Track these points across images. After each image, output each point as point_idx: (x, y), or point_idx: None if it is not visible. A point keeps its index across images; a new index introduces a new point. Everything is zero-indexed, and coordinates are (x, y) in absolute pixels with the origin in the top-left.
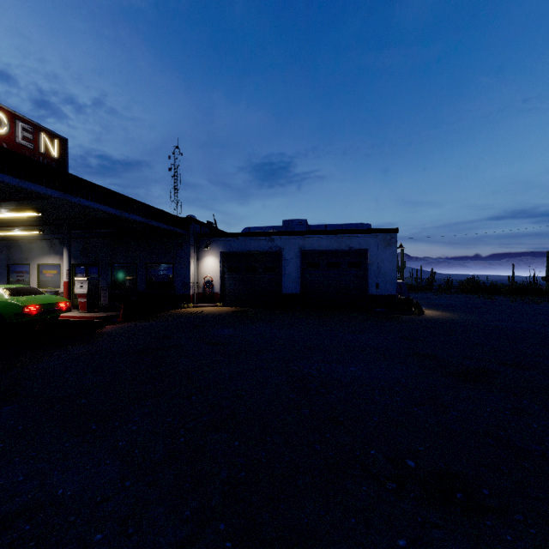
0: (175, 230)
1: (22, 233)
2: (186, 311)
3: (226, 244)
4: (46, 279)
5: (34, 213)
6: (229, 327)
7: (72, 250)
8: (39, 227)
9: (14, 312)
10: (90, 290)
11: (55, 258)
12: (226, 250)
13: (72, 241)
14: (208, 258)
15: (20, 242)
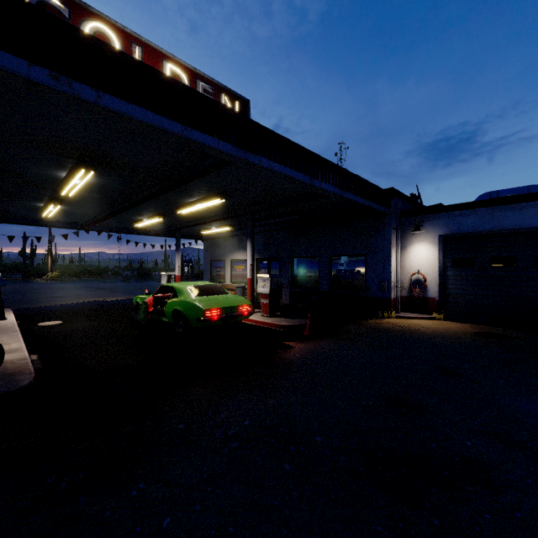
0: (373, 206)
1: (218, 230)
2: (391, 325)
3: (449, 223)
4: (236, 274)
5: (218, 199)
6: (532, 389)
7: (256, 244)
8: (229, 222)
9: (196, 316)
10: (272, 289)
11: (243, 254)
12: (450, 231)
13: (256, 235)
14: (416, 246)
15: (218, 240)
